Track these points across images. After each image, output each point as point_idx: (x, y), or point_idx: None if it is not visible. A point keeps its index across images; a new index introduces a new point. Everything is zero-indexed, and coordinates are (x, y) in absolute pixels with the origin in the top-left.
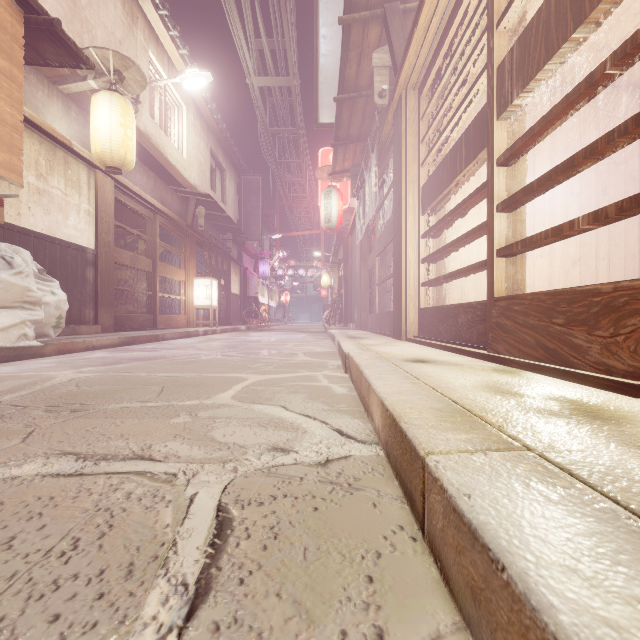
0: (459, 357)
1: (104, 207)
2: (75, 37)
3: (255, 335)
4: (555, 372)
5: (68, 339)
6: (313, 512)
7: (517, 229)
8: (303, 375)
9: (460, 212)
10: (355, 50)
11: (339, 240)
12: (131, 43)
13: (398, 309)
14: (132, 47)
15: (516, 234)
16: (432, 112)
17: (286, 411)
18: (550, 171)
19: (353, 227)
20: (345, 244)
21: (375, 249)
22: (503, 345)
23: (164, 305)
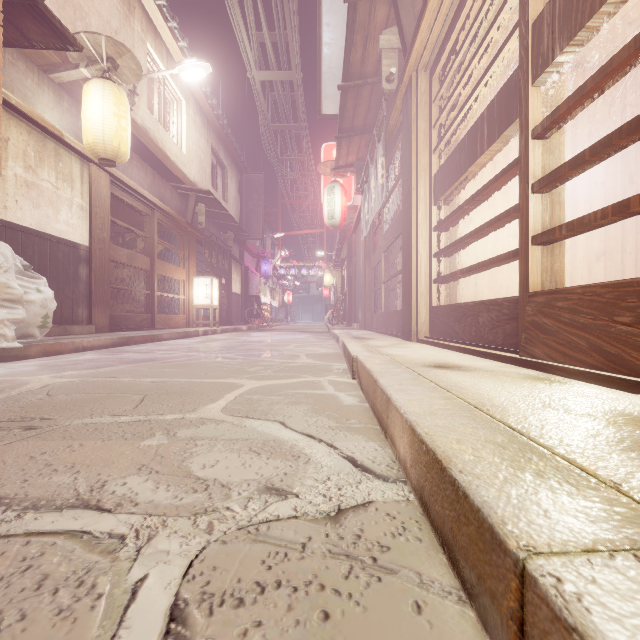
0: (485, 361)
1: (98, 202)
2: (67, 24)
3: (256, 335)
4: (621, 383)
5: (56, 340)
6: (322, 624)
7: (555, 212)
8: (305, 381)
9: (480, 199)
10: (361, 32)
11: (342, 238)
12: (128, 33)
13: (408, 308)
14: (129, 37)
15: (554, 218)
16: (445, 95)
17: (285, 429)
18: (610, 134)
19: (357, 224)
20: (348, 242)
21: (381, 245)
22: (541, 348)
23: (163, 304)
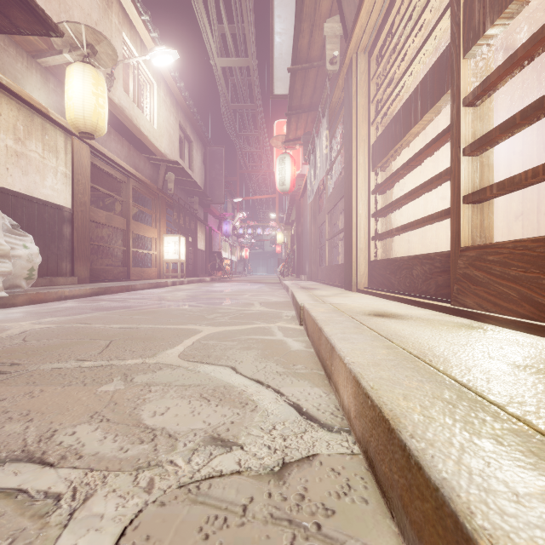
0: (419, 310)
1: (80, 170)
2: (53, 15)
3: (217, 286)
4: None
5: (41, 290)
6: None
7: (485, 174)
8: (258, 327)
9: (414, 164)
10: (308, 21)
11: (292, 202)
12: (106, 25)
13: (349, 262)
14: (107, 28)
15: (484, 179)
16: (381, 74)
17: (235, 374)
18: (541, 98)
19: (304, 190)
20: (297, 205)
21: (325, 207)
22: (473, 298)
23: (138, 259)
